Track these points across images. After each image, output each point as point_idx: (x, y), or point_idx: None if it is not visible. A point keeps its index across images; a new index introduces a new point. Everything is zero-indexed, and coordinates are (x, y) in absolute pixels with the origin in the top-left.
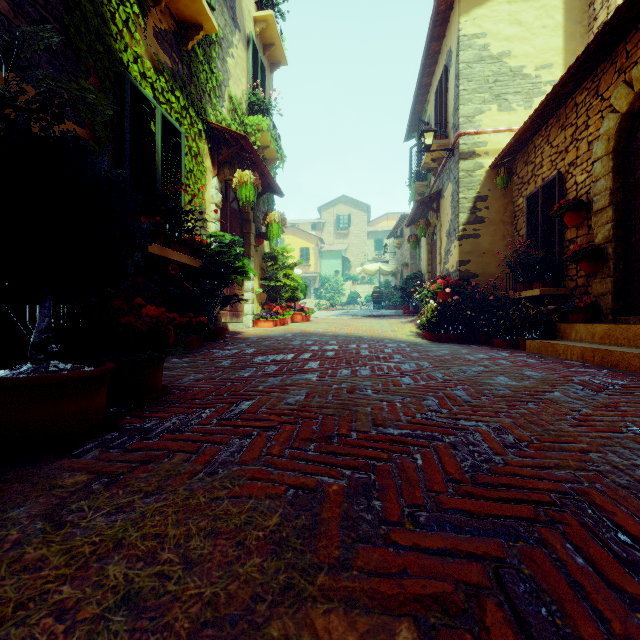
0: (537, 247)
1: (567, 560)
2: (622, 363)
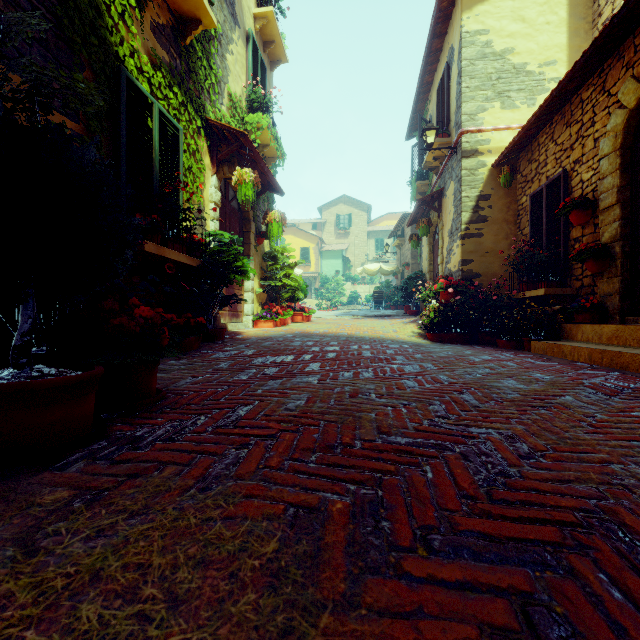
0: (541, 246)
1: (603, 595)
2: (632, 365)
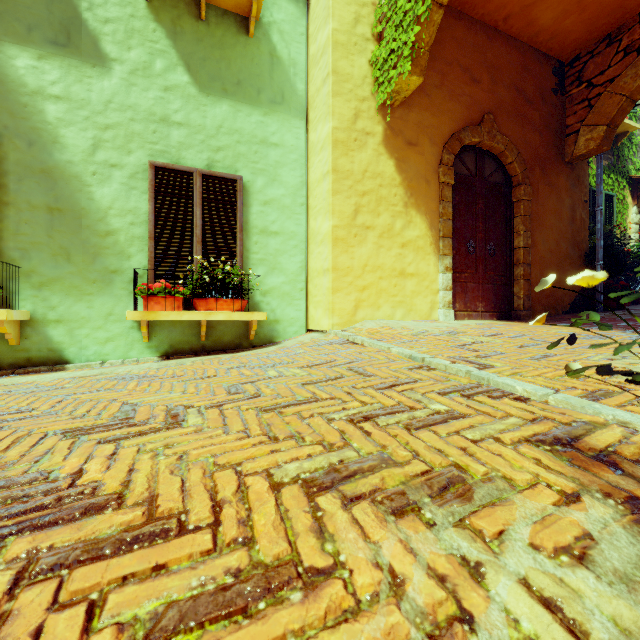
0: None
1: None
2: None
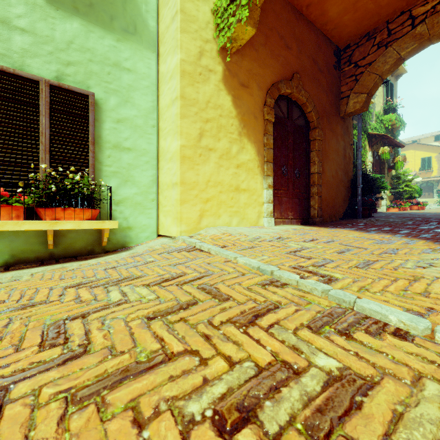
0: None
1: None
2: None
